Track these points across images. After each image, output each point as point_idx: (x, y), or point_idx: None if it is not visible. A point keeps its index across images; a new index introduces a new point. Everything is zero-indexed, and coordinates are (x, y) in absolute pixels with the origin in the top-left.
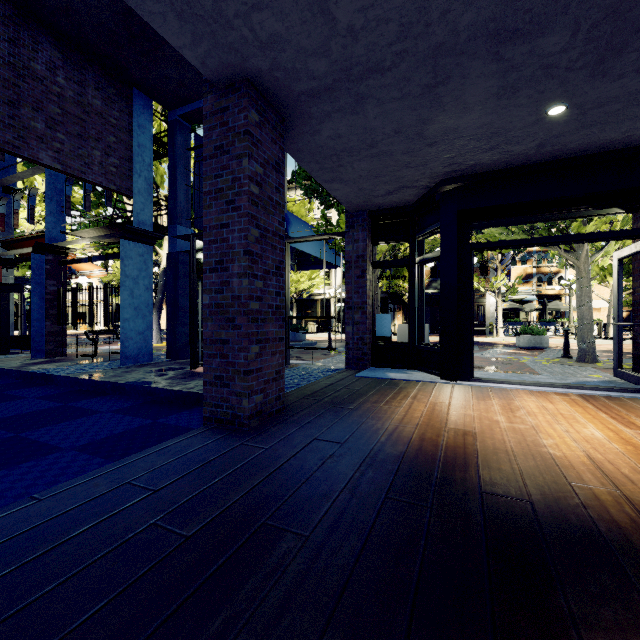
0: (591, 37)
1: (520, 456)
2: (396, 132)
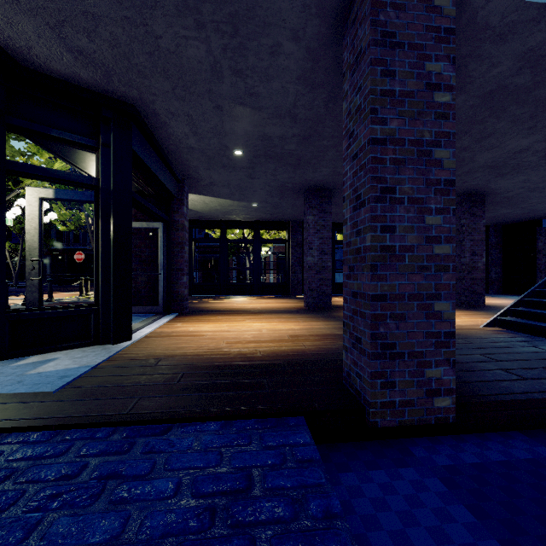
0: (284, 153)
1: (312, 330)
2: (252, 93)
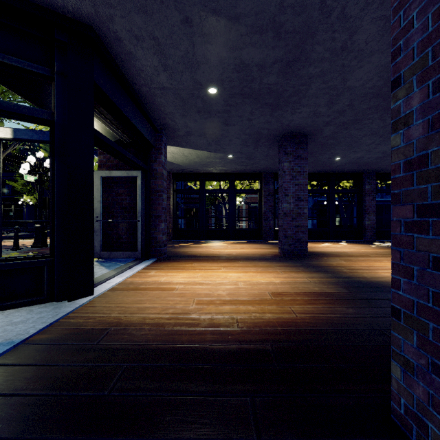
0: (262, 89)
1: (296, 285)
2: None
